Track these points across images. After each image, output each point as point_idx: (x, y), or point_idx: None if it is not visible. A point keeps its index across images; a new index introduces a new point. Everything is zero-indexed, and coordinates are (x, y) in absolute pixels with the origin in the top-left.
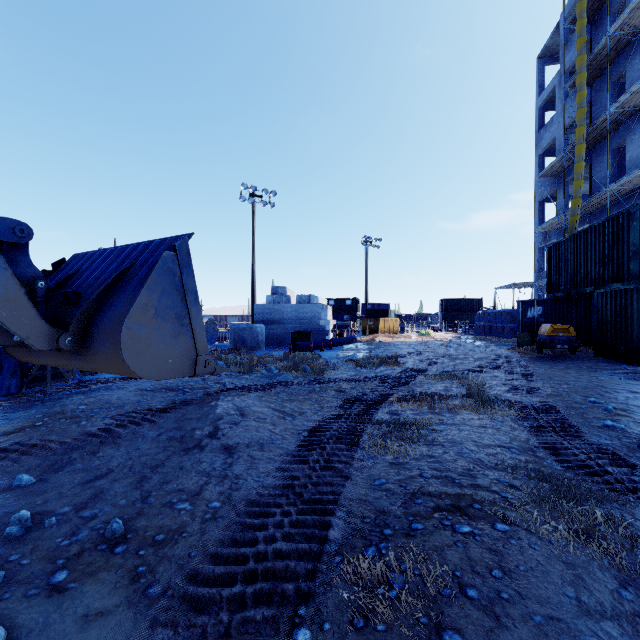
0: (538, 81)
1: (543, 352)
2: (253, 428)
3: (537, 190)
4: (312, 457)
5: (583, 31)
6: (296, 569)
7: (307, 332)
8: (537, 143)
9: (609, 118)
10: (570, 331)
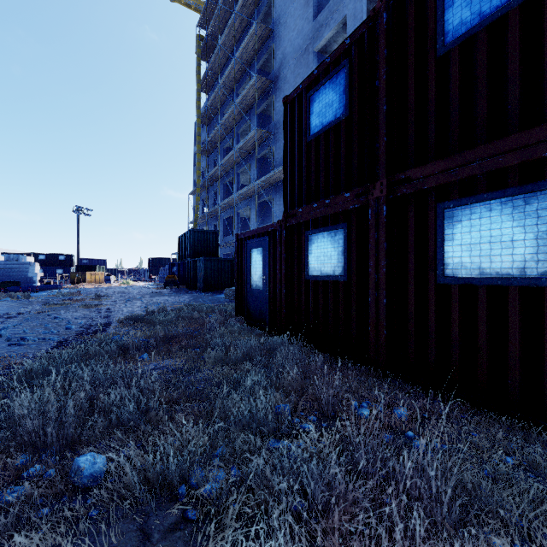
0: (195, 137)
1: (167, 288)
2: (0, 307)
3: (194, 199)
4: (26, 308)
5: (199, 133)
6: (23, 313)
7: (16, 281)
8: (194, 172)
9: (209, 179)
10: (175, 278)
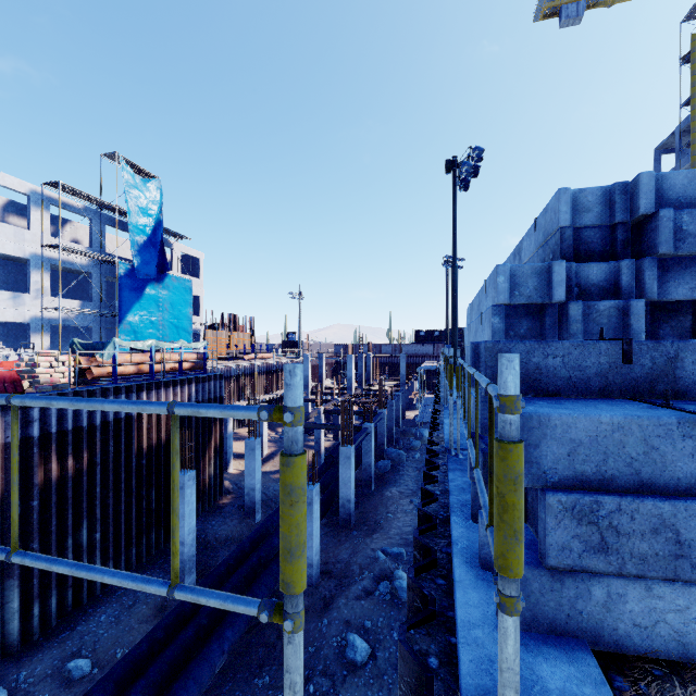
0: (655, 167)
1: None
2: None
3: None
4: None
5: (695, 164)
6: None
7: None
8: None
9: None
10: None
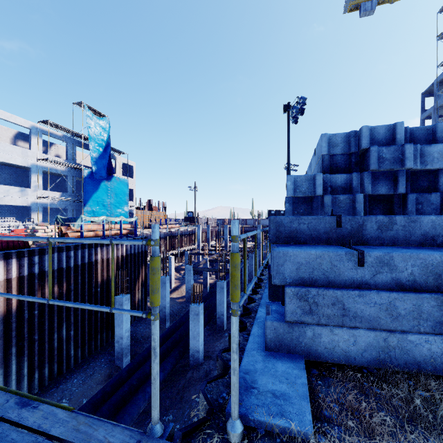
0: (422, 105)
1: None
2: None
3: None
4: None
5: None
6: None
7: None
8: None
9: None
10: None
